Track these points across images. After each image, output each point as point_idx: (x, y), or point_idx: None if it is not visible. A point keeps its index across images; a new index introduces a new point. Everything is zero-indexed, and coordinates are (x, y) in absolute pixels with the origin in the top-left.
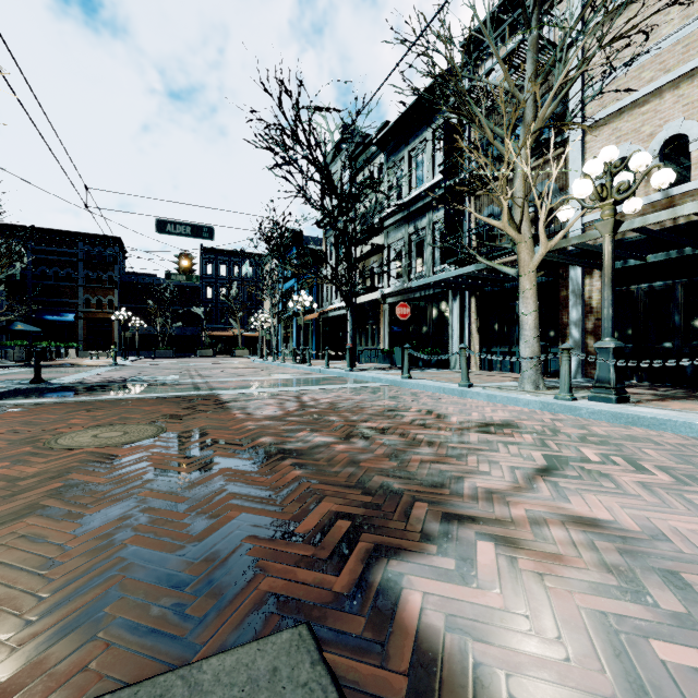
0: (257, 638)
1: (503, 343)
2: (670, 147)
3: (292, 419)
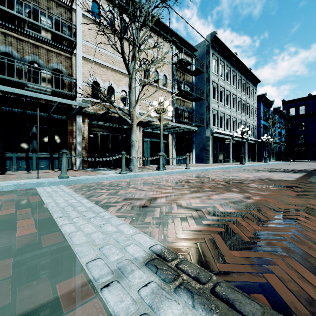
0: (313, 181)
1: (18, 150)
2: (108, 88)
3: (237, 189)
